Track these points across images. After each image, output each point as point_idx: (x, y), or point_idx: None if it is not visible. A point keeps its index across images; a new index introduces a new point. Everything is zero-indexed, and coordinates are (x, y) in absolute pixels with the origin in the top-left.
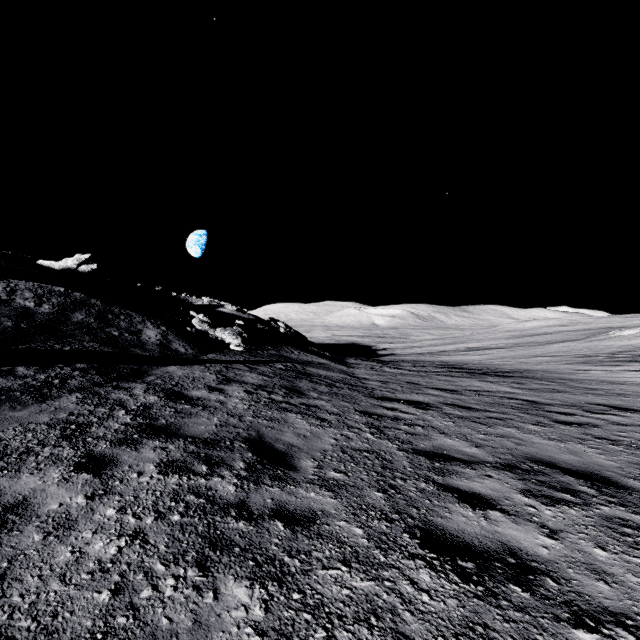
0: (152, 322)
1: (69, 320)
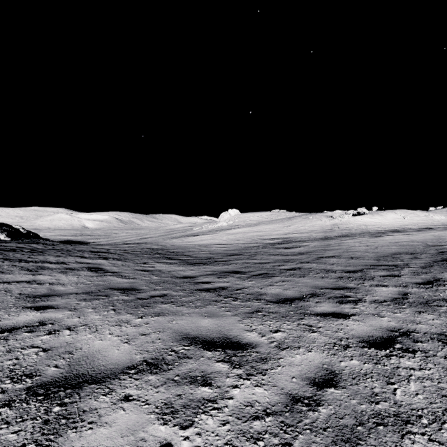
0: None
1: None
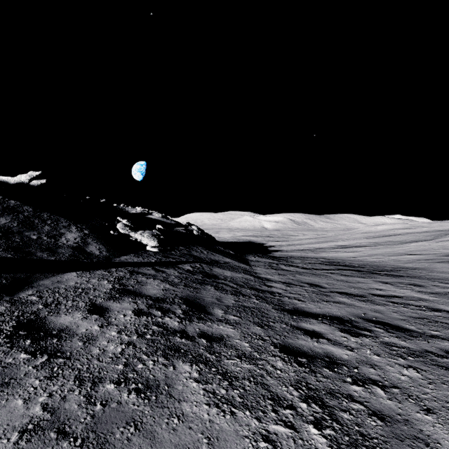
0: (77, 226)
1: None
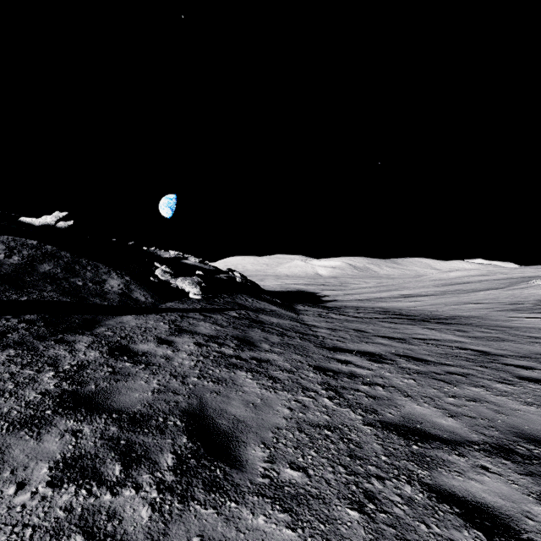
0: (117, 272)
1: (36, 271)
